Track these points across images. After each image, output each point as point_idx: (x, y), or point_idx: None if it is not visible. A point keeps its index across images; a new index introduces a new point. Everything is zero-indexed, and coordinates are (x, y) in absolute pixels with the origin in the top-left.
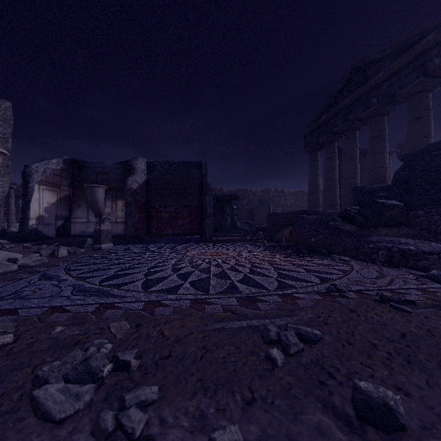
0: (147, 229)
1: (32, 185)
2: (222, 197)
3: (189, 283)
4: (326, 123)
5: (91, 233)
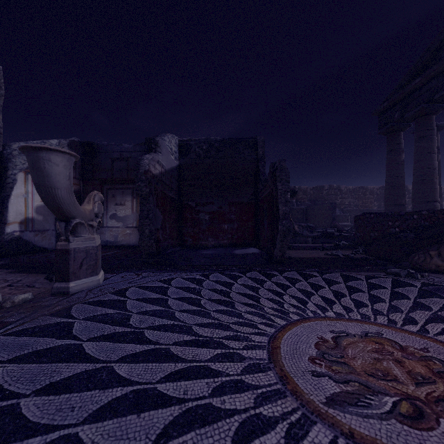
0: (179, 237)
1: (12, 173)
2: None
3: None
4: (420, 90)
5: (106, 242)
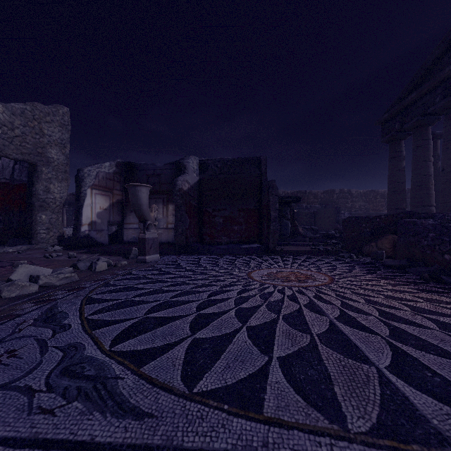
0: (199, 236)
1: (84, 190)
2: (281, 199)
3: (279, 367)
4: (416, 103)
5: None
